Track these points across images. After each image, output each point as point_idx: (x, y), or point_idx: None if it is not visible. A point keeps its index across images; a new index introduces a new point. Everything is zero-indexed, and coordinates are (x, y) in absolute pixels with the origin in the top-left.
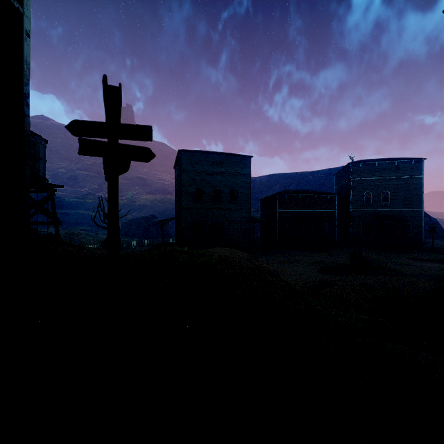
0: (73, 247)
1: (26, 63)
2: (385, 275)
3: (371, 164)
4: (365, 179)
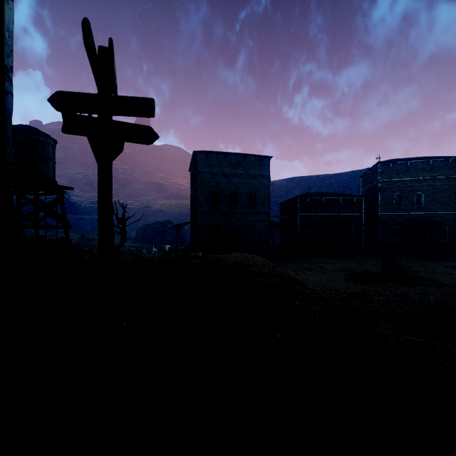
0: (83, 252)
1: (8, 30)
2: (423, 285)
3: (402, 163)
4: (396, 180)
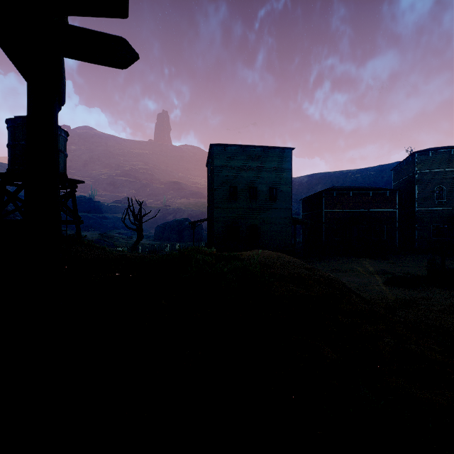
0: (94, 248)
1: None
2: None
3: (444, 151)
4: (437, 171)
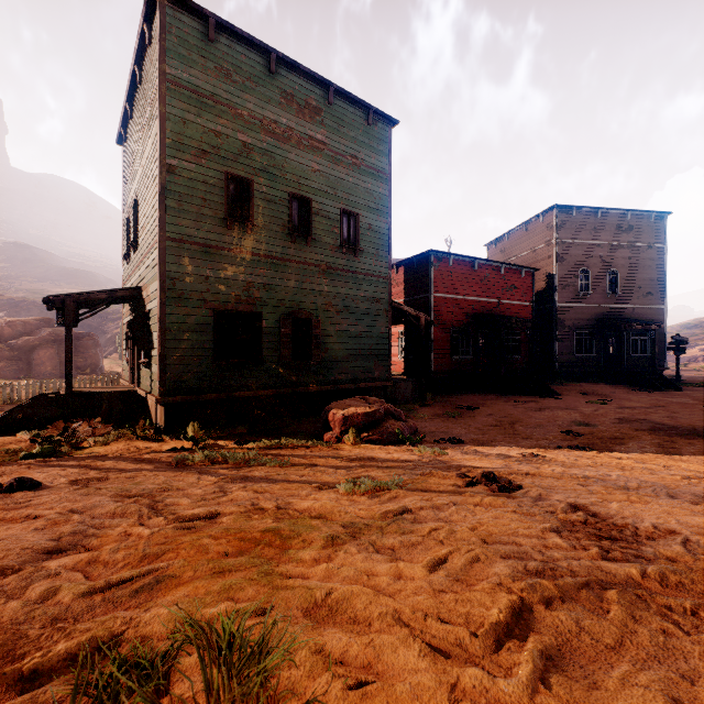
0: None
1: None
2: None
3: (590, 212)
4: (581, 242)
